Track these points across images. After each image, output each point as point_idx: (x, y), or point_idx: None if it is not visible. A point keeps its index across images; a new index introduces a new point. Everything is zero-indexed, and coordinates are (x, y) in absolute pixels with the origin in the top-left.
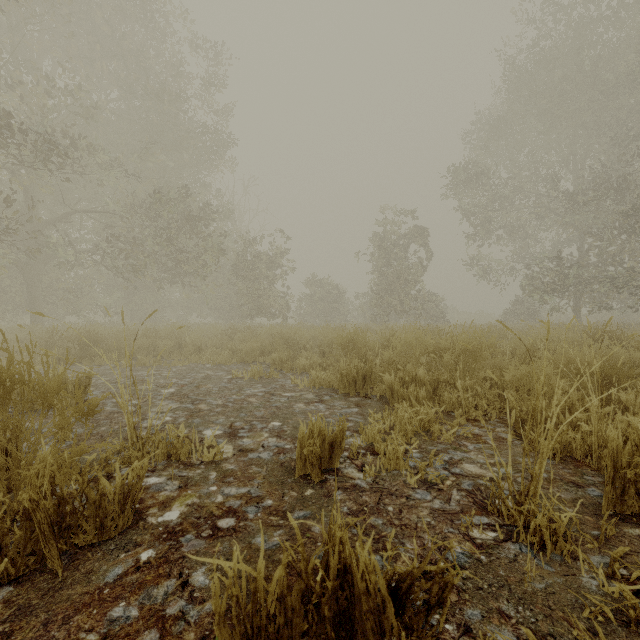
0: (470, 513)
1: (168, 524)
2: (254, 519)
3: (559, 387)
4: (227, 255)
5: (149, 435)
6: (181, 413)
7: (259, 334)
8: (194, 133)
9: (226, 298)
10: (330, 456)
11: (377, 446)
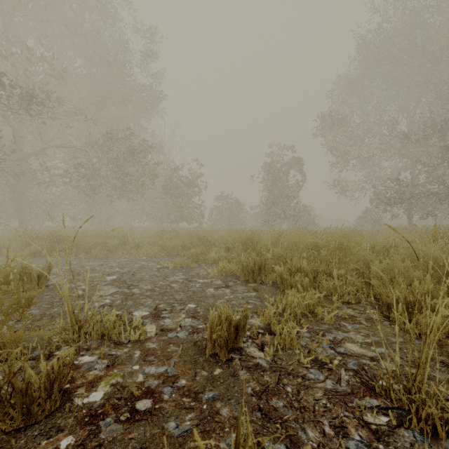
0: (360, 394)
1: (92, 406)
2: (169, 400)
3: (445, 284)
4: (159, 178)
5: (88, 317)
6: (118, 296)
7: (181, 234)
8: (135, 90)
9: (159, 209)
10: (235, 337)
11: (273, 327)
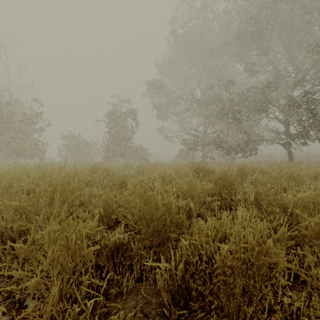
0: None
1: None
2: None
3: None
4: None
5: None
6: None
7: None
8: None
9: None
10: None
11: None
